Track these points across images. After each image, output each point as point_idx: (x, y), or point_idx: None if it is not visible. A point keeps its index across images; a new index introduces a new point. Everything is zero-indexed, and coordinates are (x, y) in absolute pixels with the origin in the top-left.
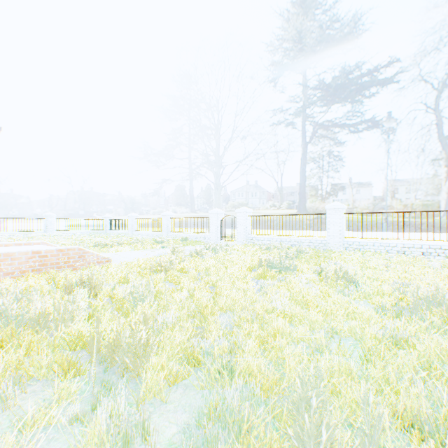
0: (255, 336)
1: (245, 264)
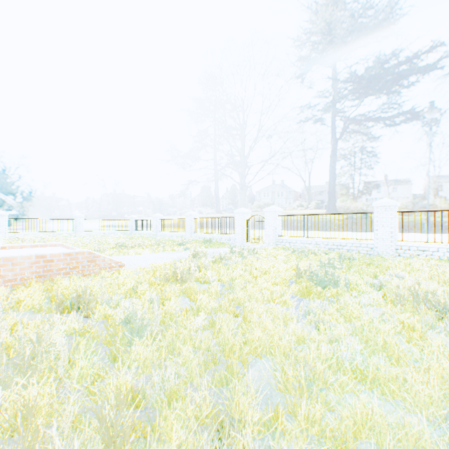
0: (319, 428)
1: (278, 274)
